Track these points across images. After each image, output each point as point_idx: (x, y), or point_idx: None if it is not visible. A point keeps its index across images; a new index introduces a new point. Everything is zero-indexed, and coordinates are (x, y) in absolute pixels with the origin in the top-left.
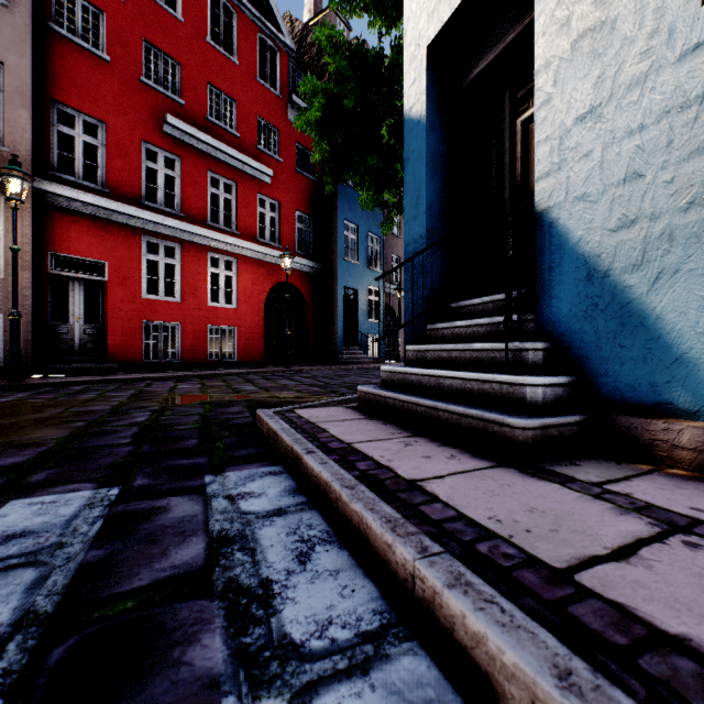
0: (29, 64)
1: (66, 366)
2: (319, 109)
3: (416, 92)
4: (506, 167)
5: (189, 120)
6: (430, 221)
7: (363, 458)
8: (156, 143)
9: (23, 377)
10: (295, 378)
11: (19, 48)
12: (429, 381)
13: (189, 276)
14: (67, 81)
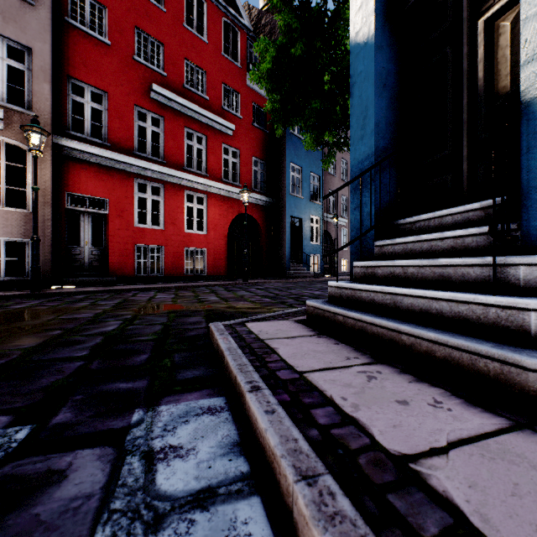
0: (50, 48)
1: (78, 279)
2: (270, 61)
3: (362, 16)
4: (464, 74)
5: (170, 88)
6: (378, 139)
7: (320, 400)
8: (145, 107)
9: (46, 288)
10: (251, 290)
11: (42, 37)
12: (383, 298)
13: (170, 209)
14: (79, 62)
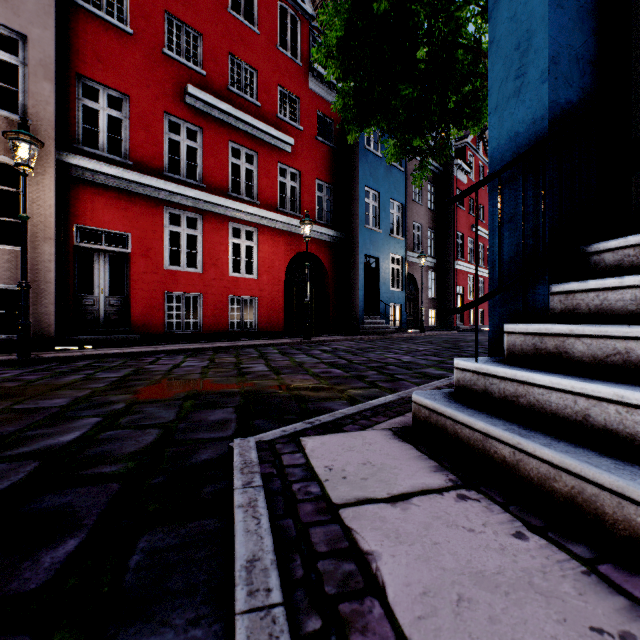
0: (52, 36)
1: (89, 338)
2: (341, 27)
3: None
4: None
5: (211, 91)
6: (555, 87)
7: None
8: (178, 115)
9: (47, 349)
10: (313, 353)
11: (42, 21)
12: (623, 417)
13: (211, 247)
14: (92, 56)
